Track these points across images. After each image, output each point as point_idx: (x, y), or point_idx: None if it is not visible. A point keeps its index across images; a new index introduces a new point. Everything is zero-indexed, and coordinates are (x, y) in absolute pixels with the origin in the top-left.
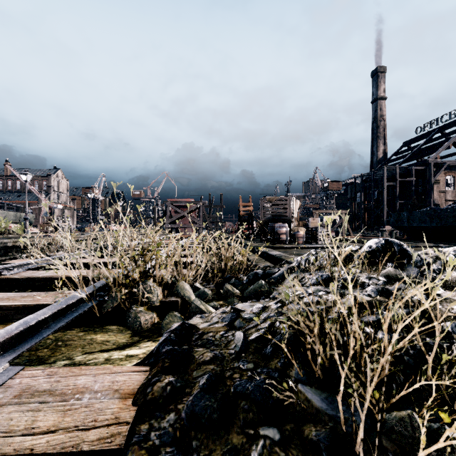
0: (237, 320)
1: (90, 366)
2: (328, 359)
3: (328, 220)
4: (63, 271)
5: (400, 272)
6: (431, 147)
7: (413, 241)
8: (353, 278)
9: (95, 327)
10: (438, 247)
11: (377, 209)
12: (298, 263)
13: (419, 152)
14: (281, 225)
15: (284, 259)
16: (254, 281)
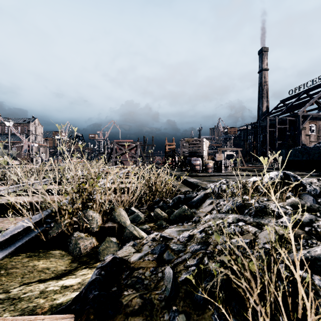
0: (166, 252)
1: (8, 318)
2: (268, 317)
3: (263, 161)
4: (26, 197)
5: (304, 202)
6: (299, 104)
7: (290, 170)
8: (263, 206)
9: (40, 252)
10: (309, 175)
11: (262, 147)
12: (213, 190)
13: (291, 107)
14: (196, 159)
15: (200, 185)
16: (177, 203)
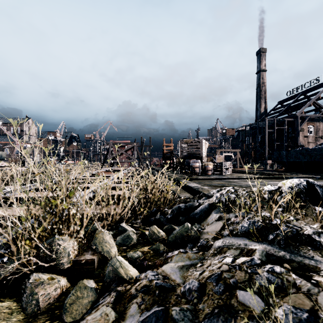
0: None
1: None
2: None
3: None
4: None
5: None
6: (297, 105)
7: (291, 172)
8: (295, 231)
9: None
10: (313, 178)
11: (260, 148)
12: (218, 200)
13: (289, 108)
14: (195, 161)
15: (201, 192)
16: (177, 215)
